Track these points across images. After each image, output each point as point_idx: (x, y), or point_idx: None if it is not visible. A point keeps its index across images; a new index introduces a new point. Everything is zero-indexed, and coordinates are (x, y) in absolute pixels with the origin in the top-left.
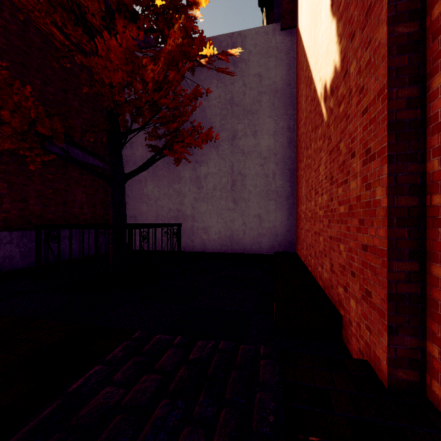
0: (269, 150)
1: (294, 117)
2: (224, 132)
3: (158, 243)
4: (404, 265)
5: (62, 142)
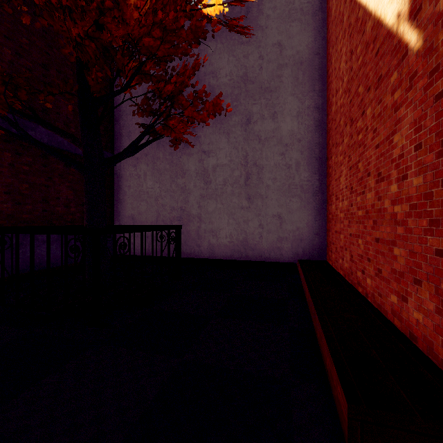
0: (291, 135)
1: (323, 93)
2: (236, 115)
3: (159, 248)
4: None
5: (5, 108)
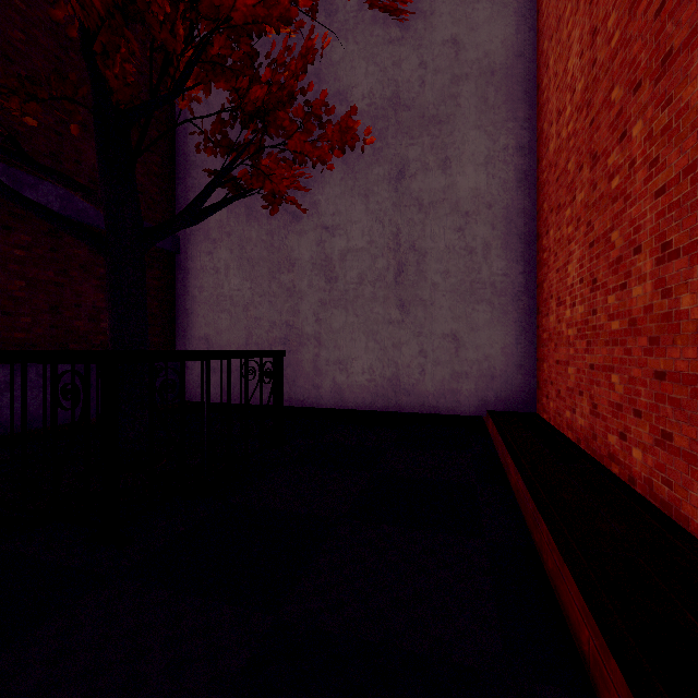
0: (475, 197)
1: (531, 124)
2: (380, 165)
3: (251, 390)
4: None
5: None
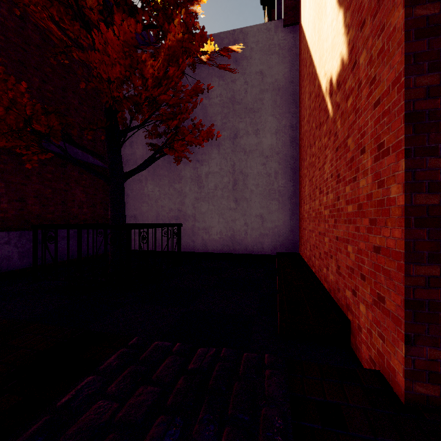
0: (271, 149)
1: (297, 115)
2: (225, 131)
3: (159, 243)
4: (422, 269)
5: (59, 140)
